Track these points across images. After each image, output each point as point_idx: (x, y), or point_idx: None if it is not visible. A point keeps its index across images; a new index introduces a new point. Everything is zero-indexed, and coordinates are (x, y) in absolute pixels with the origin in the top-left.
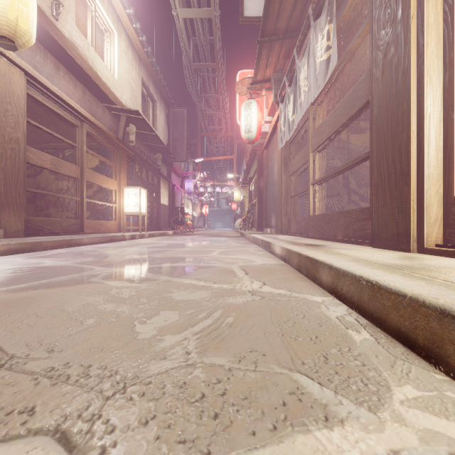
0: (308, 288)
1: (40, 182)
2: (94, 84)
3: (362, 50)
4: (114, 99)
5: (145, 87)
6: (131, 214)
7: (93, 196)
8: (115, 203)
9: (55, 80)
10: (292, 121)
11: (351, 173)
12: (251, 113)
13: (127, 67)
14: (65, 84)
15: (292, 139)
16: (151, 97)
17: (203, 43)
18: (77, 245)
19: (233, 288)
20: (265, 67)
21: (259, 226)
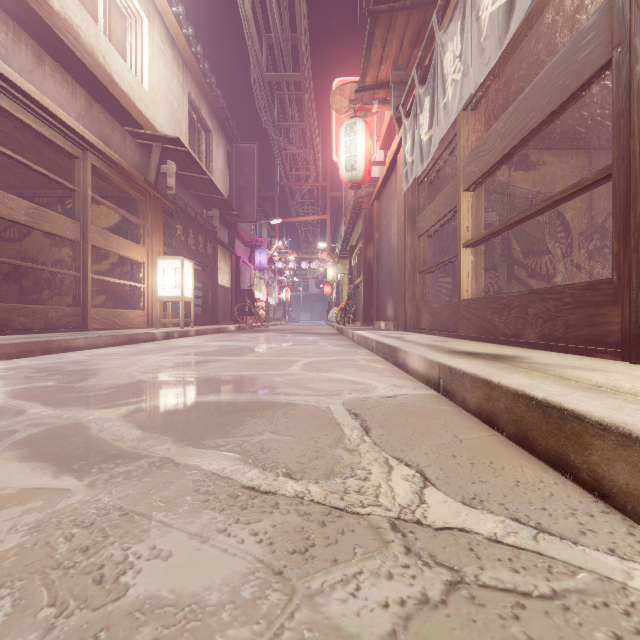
0: (562, 501)
1: (26, 249)
2: (108, 94)
3: (551, 14)
4: (141, 119)
5: (193, 108)
6: (168, 299)
7: (109, 272)
8: (143, 282)
9: (35, 79)
10: (428, 140)
11: (516, 233)
12: (355, 139)
13: (164, 74)
14: (55, 87)
15: (423, 177)
16: (204, 125)
17: (281, 42)
18: (62, 350)
19: (340, 507)
20: (379, 62)
21: (366, 318)
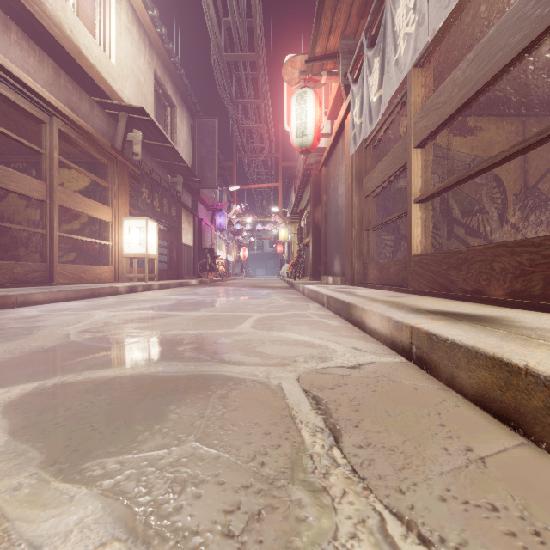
0: None
1: (3, 210)
2: (75, 65)
3: None
4: (108, 90)
5: (159, 84)
6: (133, 256)
7: (80, 231)
8: (110, 241)
9: (0, 44)
10: (377, 100)
11: (455, 194)
12: (305, 107)
13: (131, 51)
14: (21, 54)
15: (370, 140)
16: (169, 100)
17: (238, 25)
18: (19, 305)
19: None
20: (328, 32)
21: (315, 273)
